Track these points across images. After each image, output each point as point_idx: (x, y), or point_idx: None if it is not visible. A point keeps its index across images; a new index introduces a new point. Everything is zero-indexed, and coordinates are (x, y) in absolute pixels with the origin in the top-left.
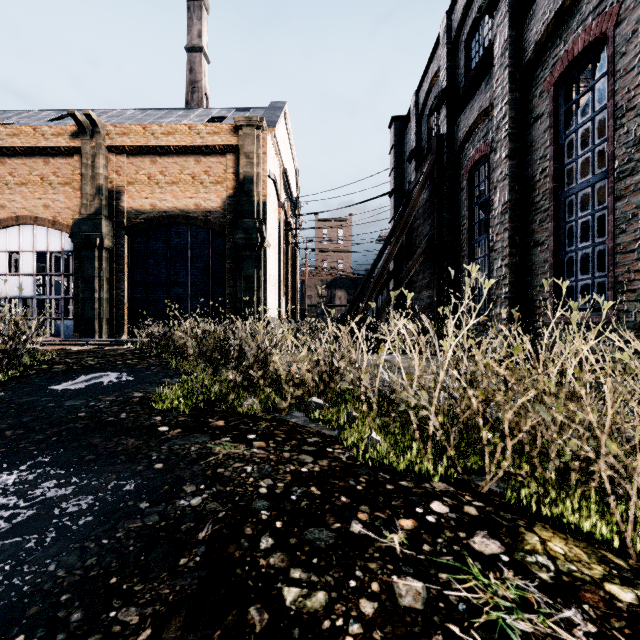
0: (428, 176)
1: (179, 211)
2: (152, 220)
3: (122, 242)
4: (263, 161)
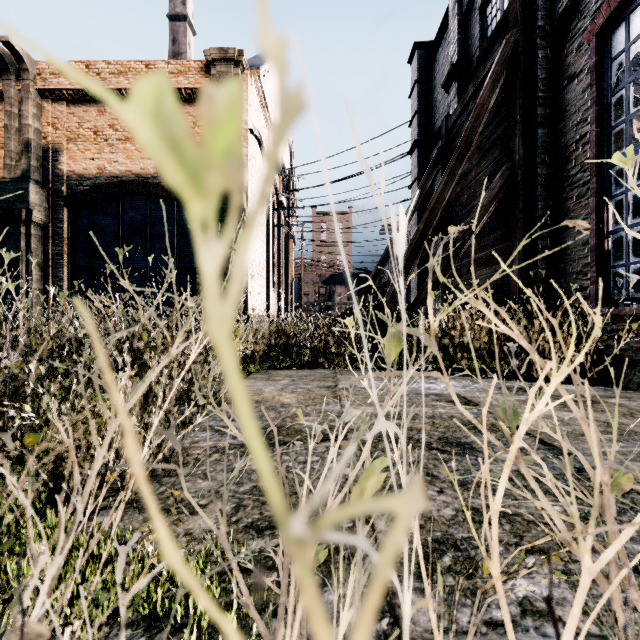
0: (505, 63)
1: (134, 176)
2: (99, 187)
3: (60, 216)
4: (243, 110)
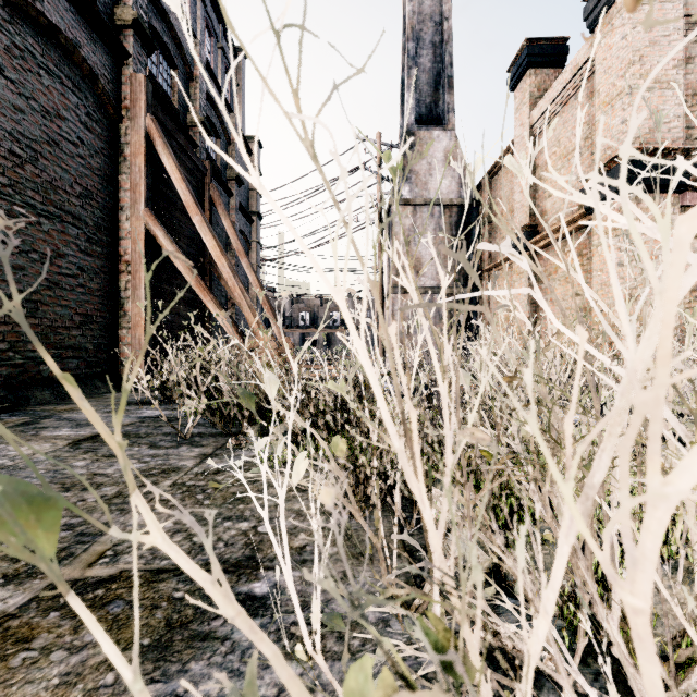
0: None
1: None
2: None
3: None
4: None
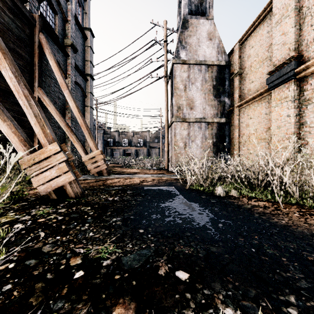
0: None
1: None
2: None
3: None
4: None
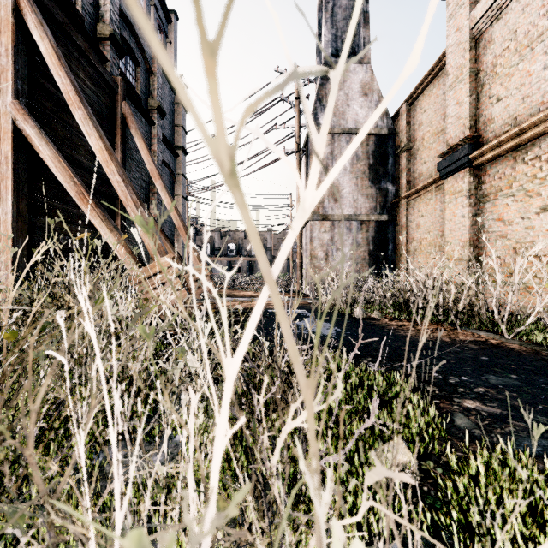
0: None
1: None
2: None
3: None
4: None
